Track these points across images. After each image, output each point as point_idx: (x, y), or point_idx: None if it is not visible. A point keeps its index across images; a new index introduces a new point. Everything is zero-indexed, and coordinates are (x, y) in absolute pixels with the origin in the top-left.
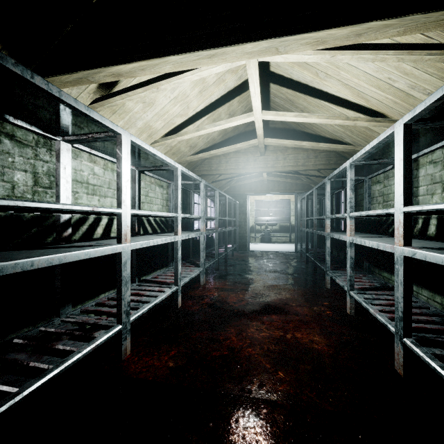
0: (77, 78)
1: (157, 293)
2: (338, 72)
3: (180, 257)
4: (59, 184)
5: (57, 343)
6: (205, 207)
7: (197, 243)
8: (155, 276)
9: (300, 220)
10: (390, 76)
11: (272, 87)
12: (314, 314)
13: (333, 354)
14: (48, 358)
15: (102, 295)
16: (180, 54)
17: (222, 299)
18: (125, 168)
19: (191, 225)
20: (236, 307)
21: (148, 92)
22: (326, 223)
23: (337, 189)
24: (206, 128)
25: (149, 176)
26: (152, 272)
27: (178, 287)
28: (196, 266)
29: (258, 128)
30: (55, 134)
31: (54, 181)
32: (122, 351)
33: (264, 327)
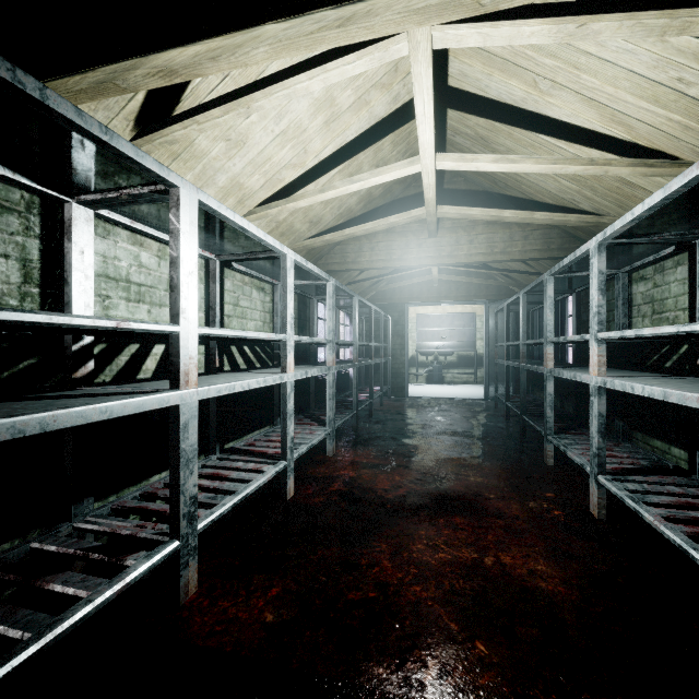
0: (95, 81)
1: (251, 475)
2: (576, 76)
3: (291, 410)
4: (70, 282)
5: (52, 579)
6: (336, 324)
7: (322, 385)
8: (249, 442)
9: (495, 347)
10: (681, 75)
11: (450, 117)
12: (531, 516)
13: (579, 604)
14: (26, 614)
15: (155, 478)
16: (284, 19)
17: (364, 483)
18: (185, 249)
19: (313, 355)
20: (389, 500)
21: (231, 116)
22: (546, 351)
23: (562, 292)
24: (336, 187)
25: (240, 272)
26: (245, 435)
27: (288, 463)
28: (321, 424)
29: (427, 186)
30: (63, 190)
31: (63, 276)
32: (180, 588)
33: (442, 540)
